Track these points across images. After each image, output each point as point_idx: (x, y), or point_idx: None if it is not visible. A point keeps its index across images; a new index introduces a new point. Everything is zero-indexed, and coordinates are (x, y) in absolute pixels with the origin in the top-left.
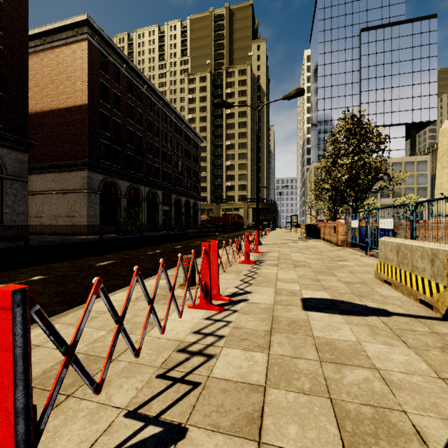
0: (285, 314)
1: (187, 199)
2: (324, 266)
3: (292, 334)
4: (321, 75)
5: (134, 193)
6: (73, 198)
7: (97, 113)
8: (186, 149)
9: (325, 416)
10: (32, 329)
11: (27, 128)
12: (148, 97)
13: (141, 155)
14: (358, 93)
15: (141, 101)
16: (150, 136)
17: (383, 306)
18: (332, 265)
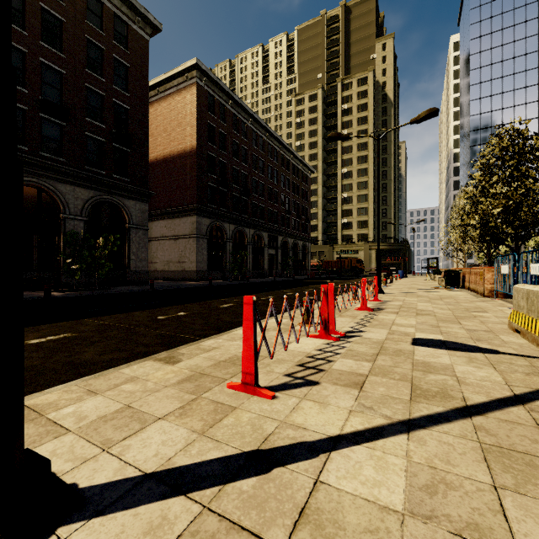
0: (393, 346)
1: (295, 240)
2: (452, 315)
3: (395, 356)
4: (475, 67)
5: (239, 236)
6: (184, 244)
7: (205, 156)
8: (294, 183)
9: (405, 388)
10: (206, 340)
11: (148, 179)
12: (253, 131)
13: (246, 195)
14: (536, 83)
15: (246, 136)
16: (256, 174)
17: (496, 348)
18: (463, 315)
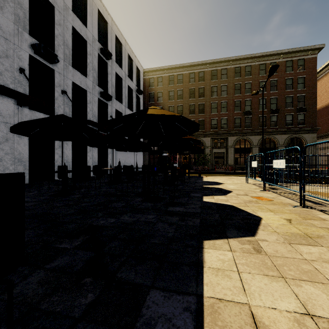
0: None
1: None
2: None
3: None
4: None
5: None
6: None
7: None
8: None
9: None
10: None
11: (316, 122)
12: None
13: None
14: None
15: None
16: None
17: None
18: None
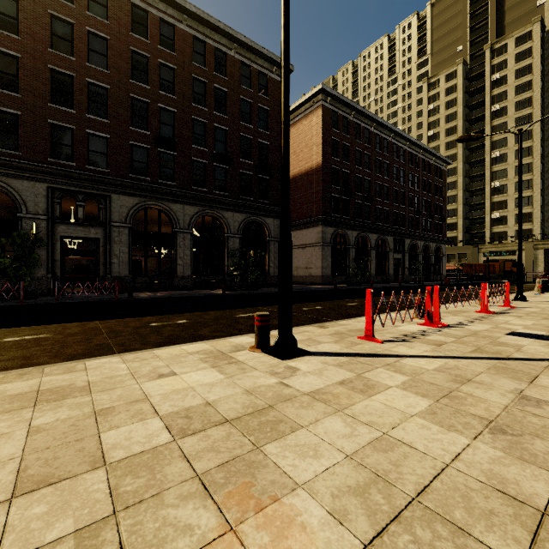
0: (486, 334)
1: (425, 243)
2: None
3: (481, 338)
4: None
5: (362, 242)
6: (310, 251)
7: (329, 170)
8: (424, 180)
9: (470, 349)
10: (341, 321)
11: None
12: (377, 135)
13: (369, 201)
14: None
15: (369, 142)
16: (379, 177)
17: None
18: None
